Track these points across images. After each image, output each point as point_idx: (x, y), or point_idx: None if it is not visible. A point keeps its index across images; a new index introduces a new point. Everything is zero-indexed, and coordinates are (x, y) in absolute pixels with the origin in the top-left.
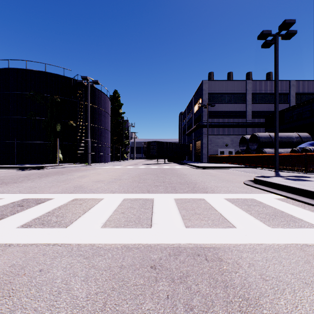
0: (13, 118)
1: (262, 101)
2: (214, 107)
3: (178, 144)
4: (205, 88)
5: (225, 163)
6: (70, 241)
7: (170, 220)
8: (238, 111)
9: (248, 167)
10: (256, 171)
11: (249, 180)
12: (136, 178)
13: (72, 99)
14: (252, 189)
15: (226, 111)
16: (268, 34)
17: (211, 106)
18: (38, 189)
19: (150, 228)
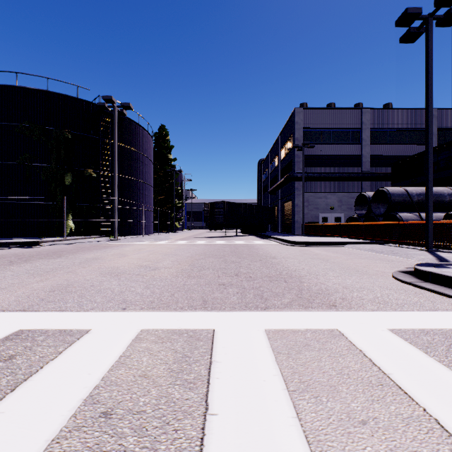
0: None
1: (386, 140)
2: (312, 150)
3: (257, 206)
4: (299, 120)
5: (332, 235)
6: None
7: None
8: (349, 156)
9: (374, 243)
10: (395, 251)
11: (403, 272)
12: (186, 266)
13: (92, 136)
14: (426, 294)
15: (332, 156)
16: (416, 14)
17: (309, 147)
18: None
19: None
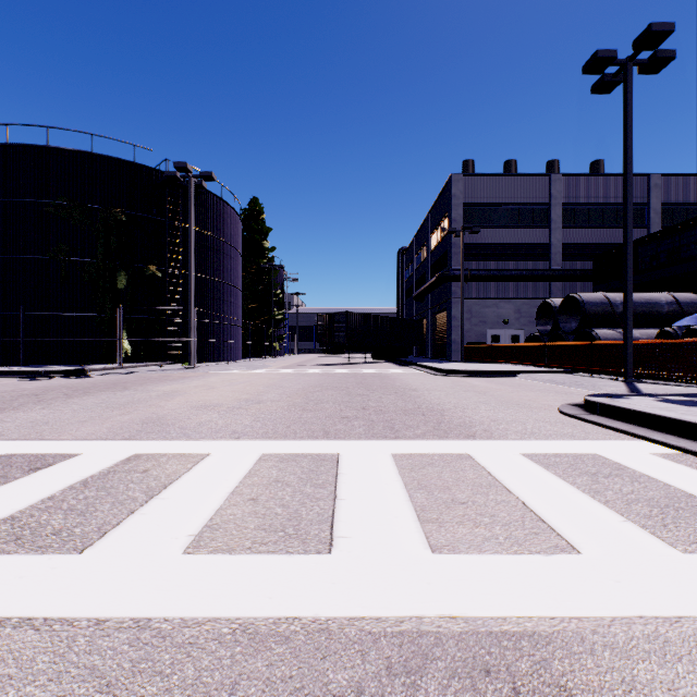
0: (17, 259)
1: (586, 222)
2: (477, 236)
3: (396, 319)
4: (458, 193)
5: (504, 362)
6: (77, 608)
7: (384, 523)
8: (531, 245)
9: (559, 372)
10: (581, 381)
11: (573, 405)
12: (298, 399)
13: (155, 217)
14: (585, 426)
15: (506, 245)
16: (609, 59)
17: (471, 232)
18: (49, 428)
19: (327, 556)
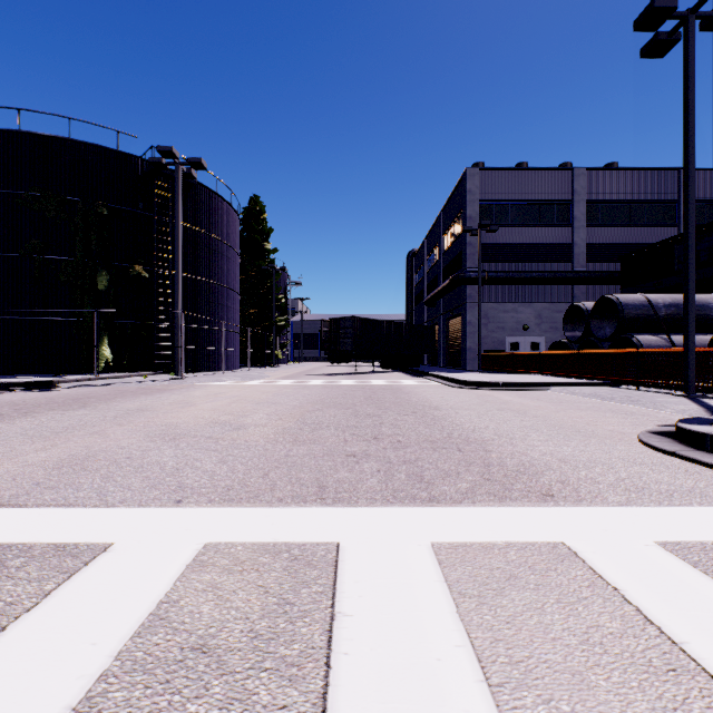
0: None
1: (611, 220)
2: (494, 235)
3: (406, 325)
4: (474, 188)
5: (527, 371)
6: None
7: None
8: (553, 245)
9: (597, 384)
10: (634, 396)
11: (656, 433)
12: (291, 423)
13: (141, 211)
14: (706, 474)
15: (525, 245)
16: (668, 9)
17: (489, 231)
18: None
19: None
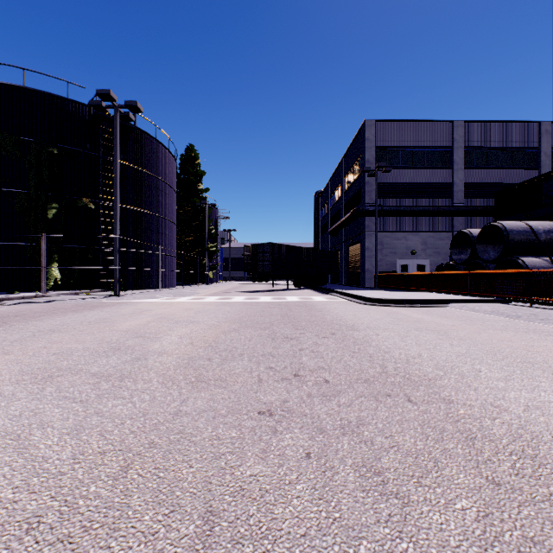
0: None
1: (484, 163)
2: (388, 175)
3: (315, 250)
4: (371, 136)
5: (420, 289)
6: None
7: None
8: (436, 184)
9: (491, 301)
10: (540, 314)
11: None
12: (200, 350)
13: (88, 151)
14: None
15: (413, 184)
16: None
17: (384, 171)
18: None
19: None
